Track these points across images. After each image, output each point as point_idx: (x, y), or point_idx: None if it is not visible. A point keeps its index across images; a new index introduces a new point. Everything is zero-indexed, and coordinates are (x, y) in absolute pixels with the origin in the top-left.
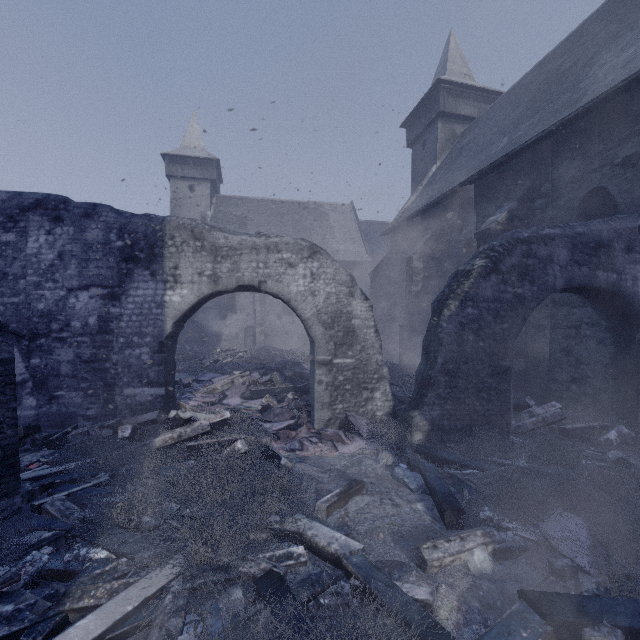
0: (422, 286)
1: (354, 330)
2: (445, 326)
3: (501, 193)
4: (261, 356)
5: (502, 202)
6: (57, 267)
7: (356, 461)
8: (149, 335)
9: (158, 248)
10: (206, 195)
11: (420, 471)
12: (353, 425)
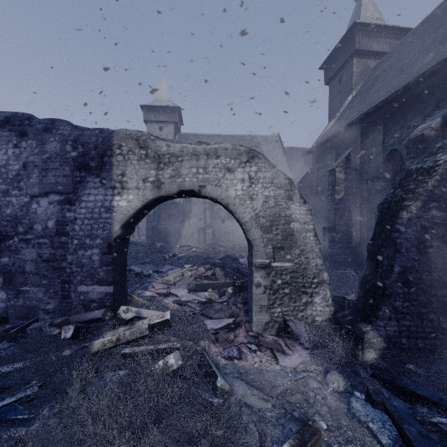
0: (344, 194)
1: (293, 233)
2: (403, 230)
3: (430, 103)
4: (208, 252)
5: (431, 111)
6: (22, 176)
7: (301, 382)
8: (99, 237)
9: (107, 157)
10: (171, 133)
11: (389, 414)
12: (292, 330)
